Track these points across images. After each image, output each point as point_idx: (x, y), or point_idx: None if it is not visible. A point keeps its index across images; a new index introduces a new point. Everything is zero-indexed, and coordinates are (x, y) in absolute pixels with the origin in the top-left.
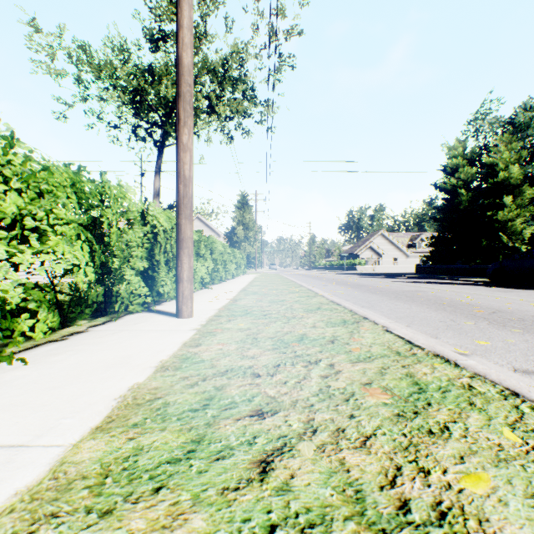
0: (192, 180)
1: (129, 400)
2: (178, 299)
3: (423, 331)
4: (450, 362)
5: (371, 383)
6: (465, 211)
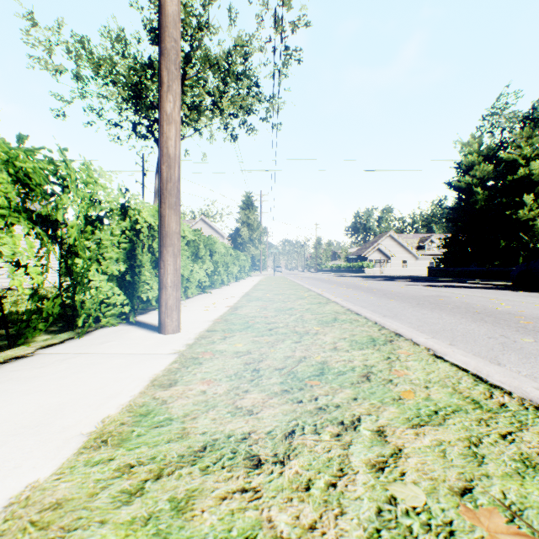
0: (178, 160)
1: None
2: (161, 309)
3: (475, 353)
4: None
5: (472, 489)
6: (482, 210)
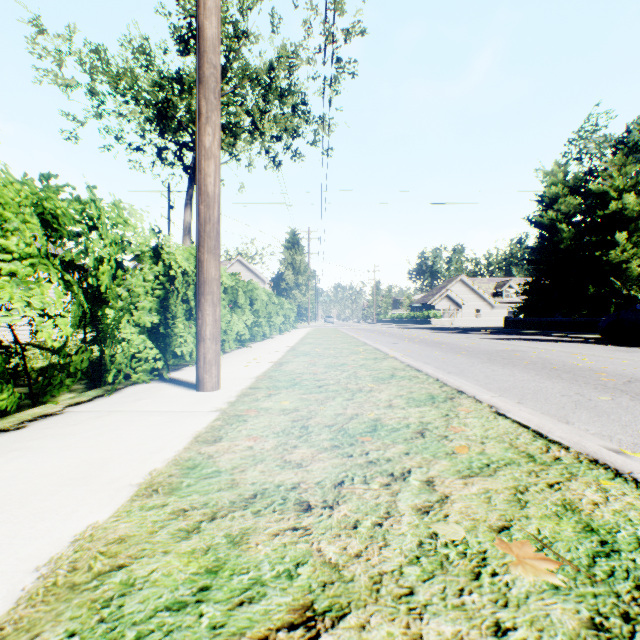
0: (218, 199)
1: (59, 575)
2: (199, 364)
3: (544, 411)
4: (624, 477)
5: (509, 527)
6: (567, 251)
